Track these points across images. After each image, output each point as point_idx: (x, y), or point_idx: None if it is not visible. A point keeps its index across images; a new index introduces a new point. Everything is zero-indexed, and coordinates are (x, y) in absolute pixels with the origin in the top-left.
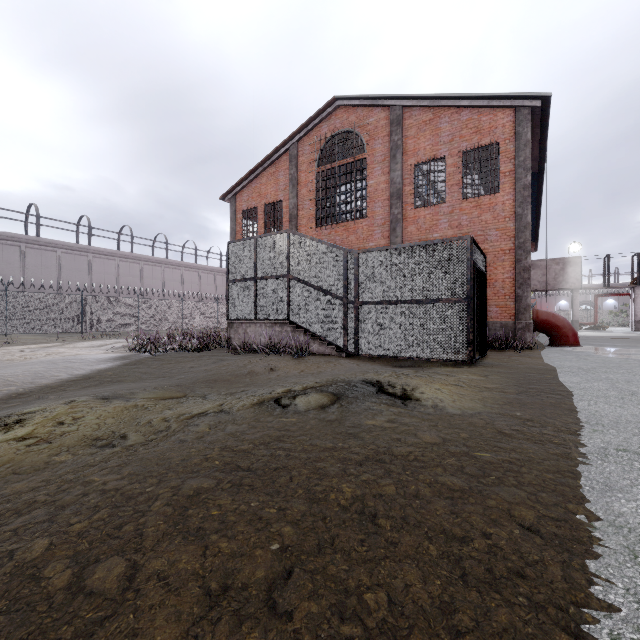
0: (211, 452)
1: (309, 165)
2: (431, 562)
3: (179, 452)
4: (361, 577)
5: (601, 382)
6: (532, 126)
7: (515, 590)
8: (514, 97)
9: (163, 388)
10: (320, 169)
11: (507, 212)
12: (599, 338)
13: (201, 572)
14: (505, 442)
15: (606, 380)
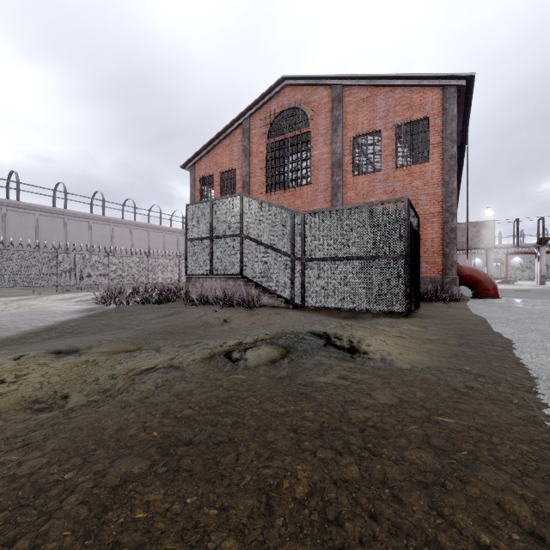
0: (151, 419)
1: (260, 137)
2: None
3: (116, 419)
4: None
5: (533, 333)
6: (457, 103)
7: None
8: (442, 77)
9: (118, 341)
10: (270, 141)
11: (436, 179)
12: (512, 291)
13: None
14: (464, 403)
15: (537, 331)
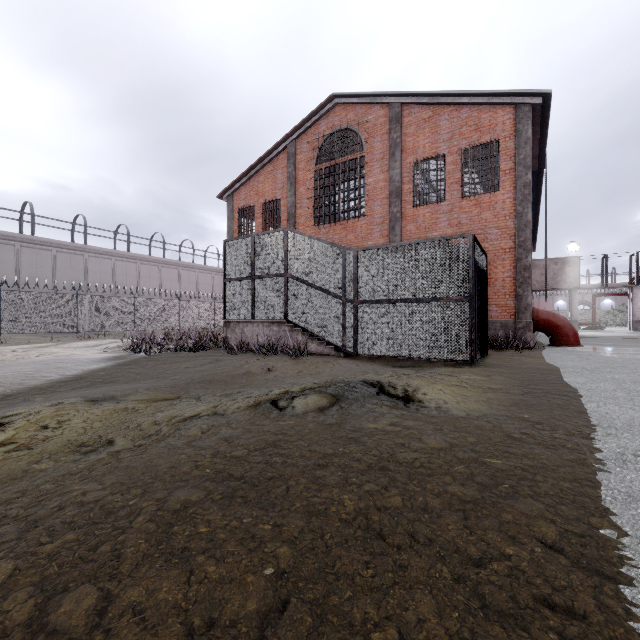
0: (202, 459)
1: (307, 163)
2: (446, 589)
3: (168, 459)
4: (367, 609)
5: (607, 382)
6: (532, 124)
7: (544, 624)
8: (514, 94)
9: (156, 389)
10: (318, 167)
11: (507, 210)
12: (598, 338)
13: (184, 604)
14: (515, 447)
15: (612, 380)
